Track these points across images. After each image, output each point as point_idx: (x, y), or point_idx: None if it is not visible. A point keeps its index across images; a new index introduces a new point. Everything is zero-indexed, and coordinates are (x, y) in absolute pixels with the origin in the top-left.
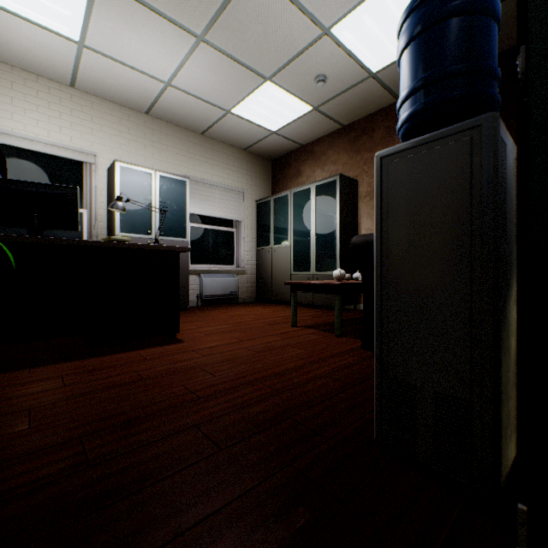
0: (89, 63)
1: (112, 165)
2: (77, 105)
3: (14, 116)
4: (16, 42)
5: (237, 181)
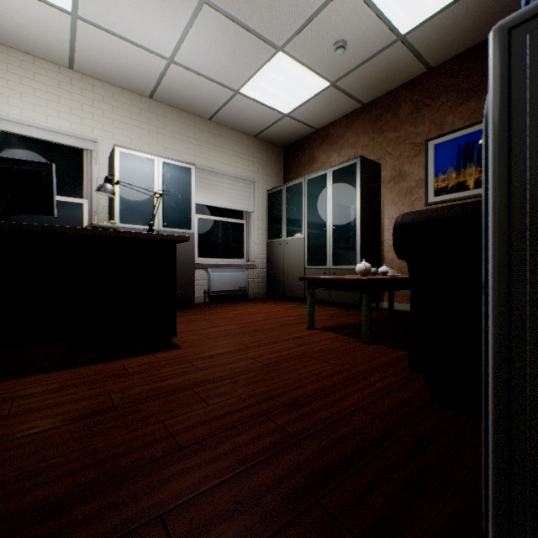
0: (85, 39)
1: (112, 151)
2: (77, 89)
3: (9, 99)
4: (7, 16)
5: (247, 170)
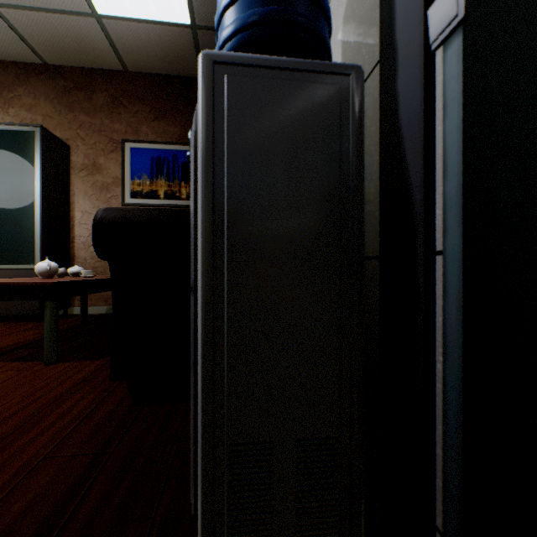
0: None
1: None
2: None
3: None
4: None
5: None
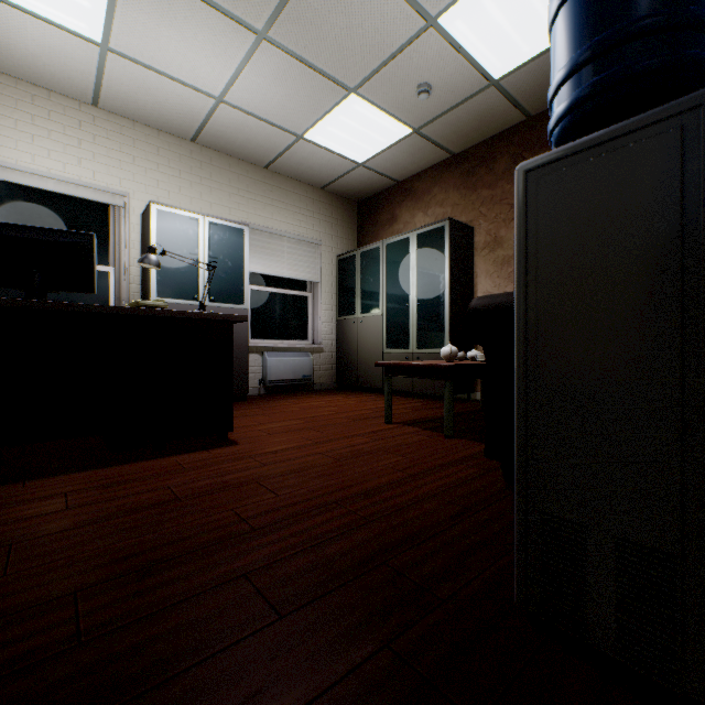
0: (116, 73)
1: (147, 209)
2: (102, 130)
3: (18, 144)
4: (20, 45)
5: (312, 230)
